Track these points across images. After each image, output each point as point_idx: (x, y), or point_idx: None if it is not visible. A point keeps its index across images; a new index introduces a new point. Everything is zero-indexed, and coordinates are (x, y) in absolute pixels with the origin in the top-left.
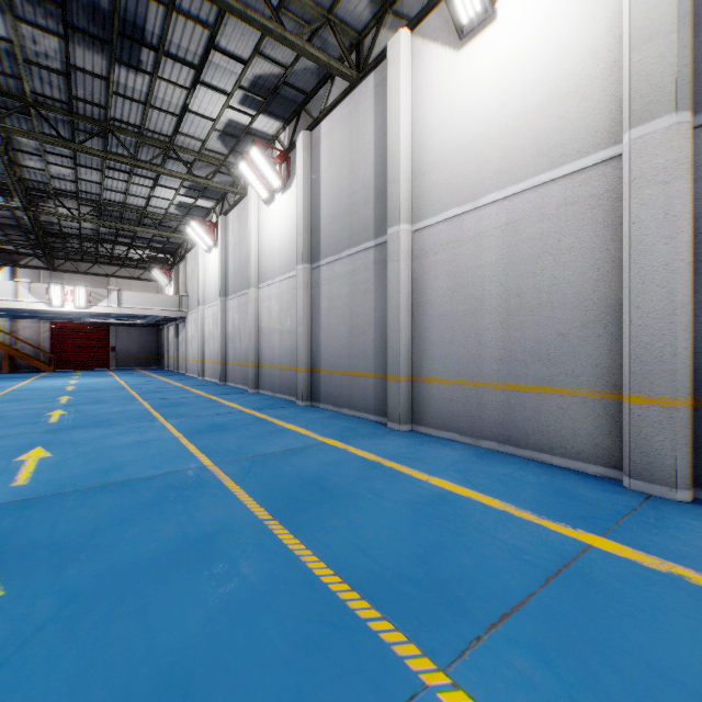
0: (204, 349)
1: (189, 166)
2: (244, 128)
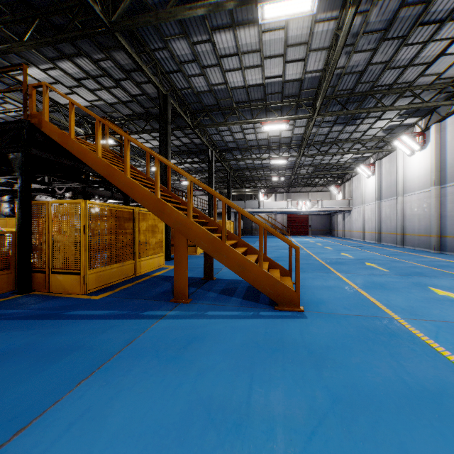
0: (364, 226)
1: (363, 144)
2: (396, 125)
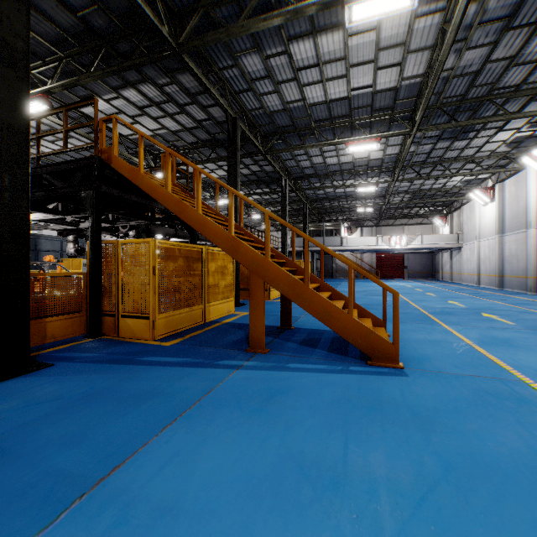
0: (479, 267)
1: (478, 163)
2: (525, 136)
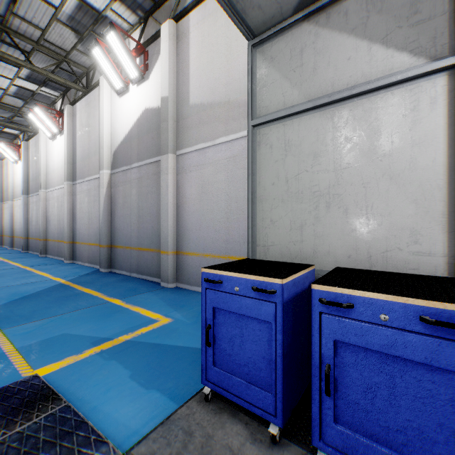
0: None
1: None
2: (1, 130)
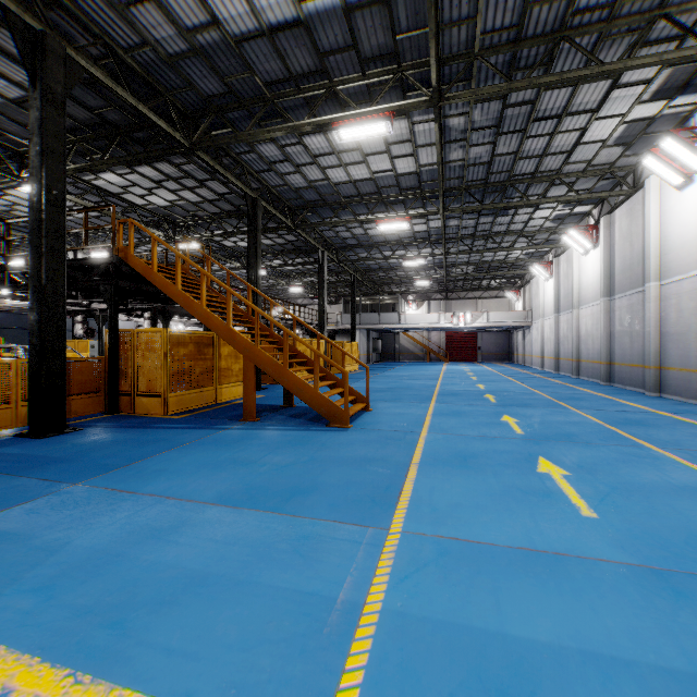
0: (543, 349)
1: (532, 236)
2: (566, 214)
